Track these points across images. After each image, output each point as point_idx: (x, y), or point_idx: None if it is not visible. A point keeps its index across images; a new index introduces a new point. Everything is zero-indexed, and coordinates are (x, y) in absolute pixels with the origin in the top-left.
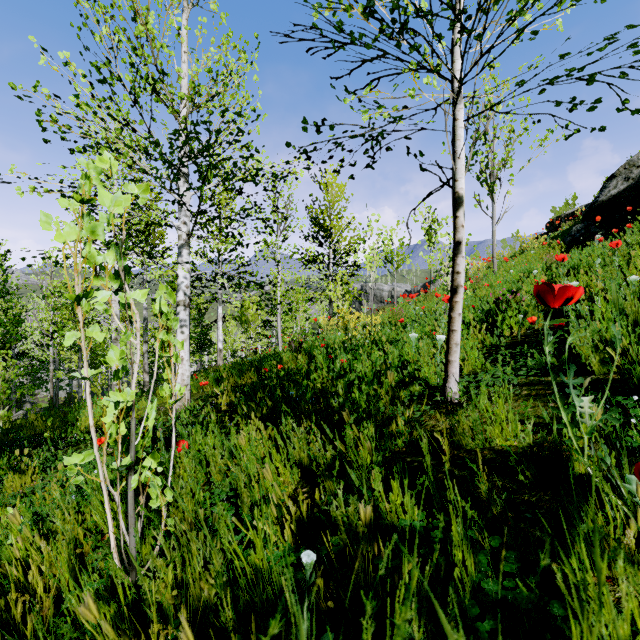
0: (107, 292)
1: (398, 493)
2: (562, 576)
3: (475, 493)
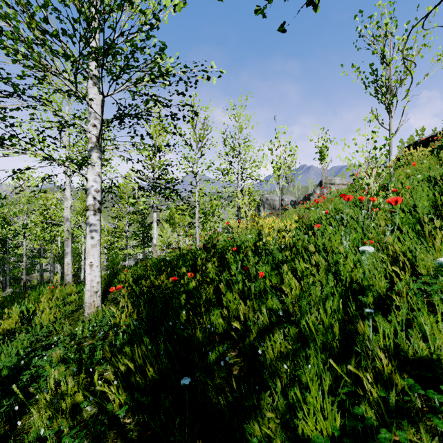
0: None
1: None
2: None
3: None
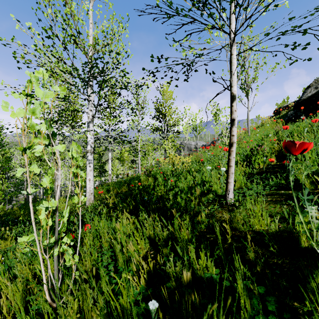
0: (42, 146)
1: (204, 258)
2: (304, 315)
3: (246, 257)
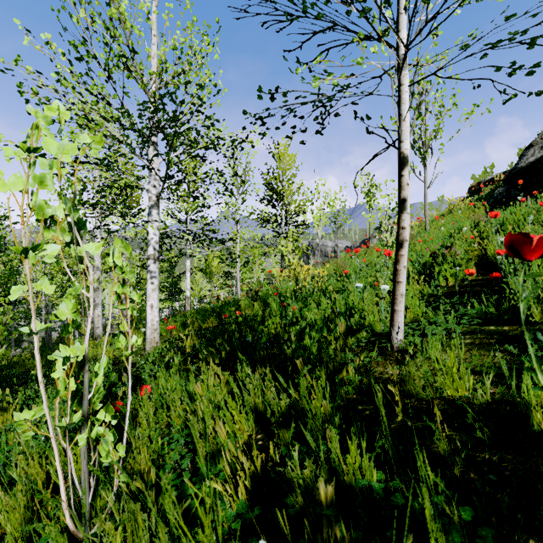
0: (58, 244)
1: (355, 452)
2: None
3: (431, 448)
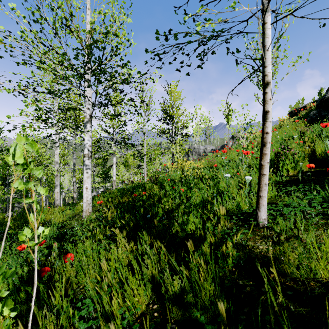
0: None
1: None
2: None
3: None
